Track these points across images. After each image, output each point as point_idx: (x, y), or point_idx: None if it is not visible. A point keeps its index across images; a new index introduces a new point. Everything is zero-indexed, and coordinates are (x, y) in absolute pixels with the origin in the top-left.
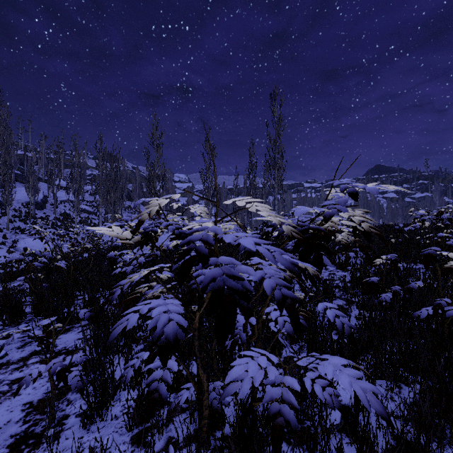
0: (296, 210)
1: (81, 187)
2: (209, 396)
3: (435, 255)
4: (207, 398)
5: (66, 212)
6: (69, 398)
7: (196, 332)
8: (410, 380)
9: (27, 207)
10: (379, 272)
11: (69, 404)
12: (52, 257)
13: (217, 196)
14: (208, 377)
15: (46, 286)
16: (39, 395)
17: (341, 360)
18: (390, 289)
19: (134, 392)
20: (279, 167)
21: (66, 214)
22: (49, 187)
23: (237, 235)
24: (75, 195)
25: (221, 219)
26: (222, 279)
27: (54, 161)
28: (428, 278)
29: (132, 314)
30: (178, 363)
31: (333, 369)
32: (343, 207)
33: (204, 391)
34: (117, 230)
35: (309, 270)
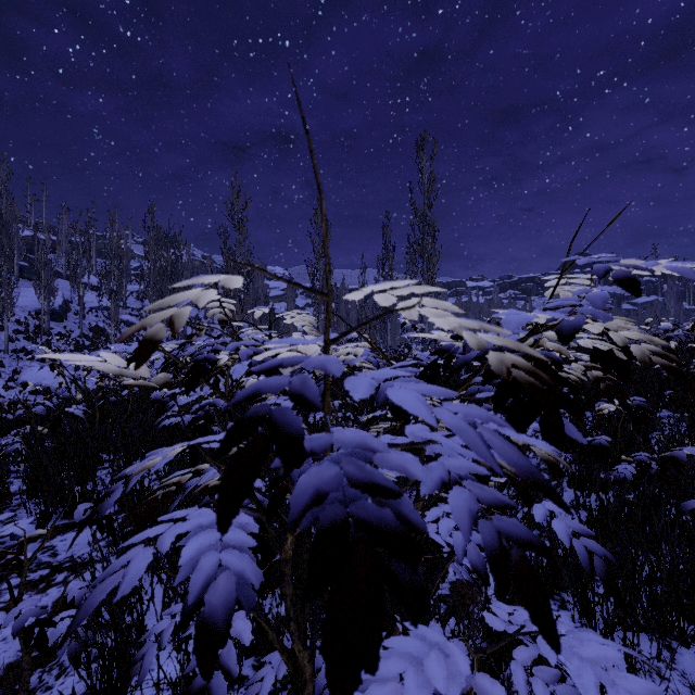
0: (505, 317)
1: (120, 286)
2: (316, 681)
3: (689, 396)
4: (310, 694)
5: (99, 326)
6: (64, 661)
7: (288, 567)
8: (687, 632)
9: (38, 317)
10: (603, 424)
11: (61, 675)
12: (70, 397)
13: (329, 278)
14: (313, 647)
15: (48, 447)
16: (10, 654)
17: (606, 650)
18: (627, 455)
19: (179, 654)
20: (430, 255)
21: (99, 329)
22: (72, 286)
23: (379, 376)
24: (111, 299)
25: (340, 337)
26: (342, 491)
27: (79, 247)
28: (685, 435)
29: (141, 549)
30: (263, 593)
31: (595, 680)
32: (599, 310)
33: (304, 682)
34: (117, 360)
35: (536, 450)
